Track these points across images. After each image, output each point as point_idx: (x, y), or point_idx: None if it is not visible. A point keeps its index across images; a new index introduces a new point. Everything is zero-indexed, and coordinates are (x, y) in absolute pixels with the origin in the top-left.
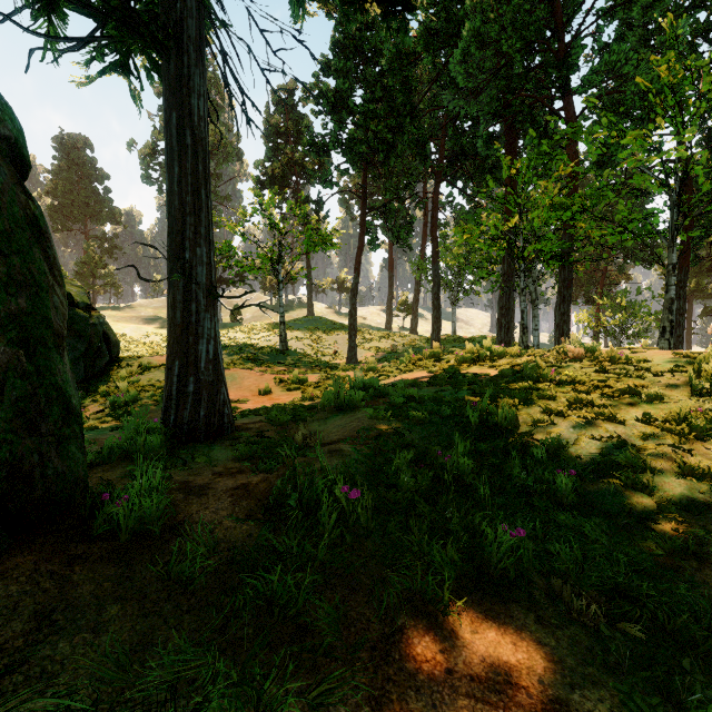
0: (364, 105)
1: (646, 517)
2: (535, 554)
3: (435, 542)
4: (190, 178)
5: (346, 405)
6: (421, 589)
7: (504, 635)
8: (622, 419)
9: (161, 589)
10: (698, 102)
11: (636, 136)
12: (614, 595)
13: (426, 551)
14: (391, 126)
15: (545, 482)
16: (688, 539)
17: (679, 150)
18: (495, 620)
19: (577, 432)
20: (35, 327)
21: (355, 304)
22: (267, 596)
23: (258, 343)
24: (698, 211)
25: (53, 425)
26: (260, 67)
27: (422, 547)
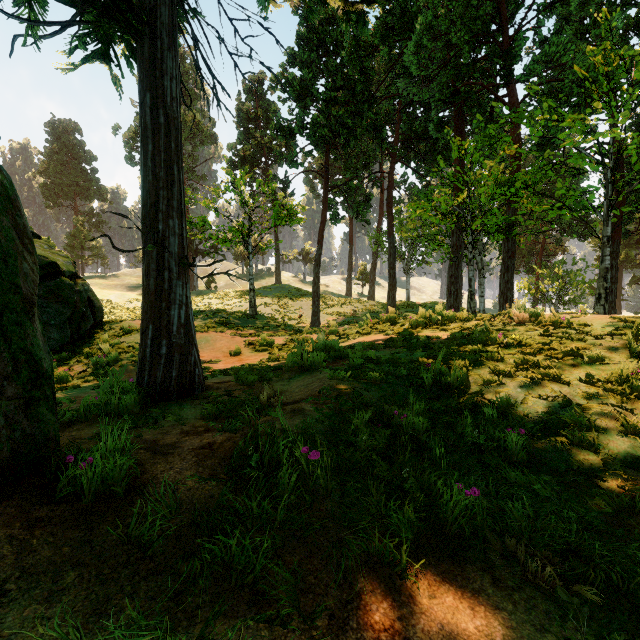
0: (326, 92)
1: (593, 475)
2: (489, 512)
3: (392, 502)
4: (163, 155)
5: (309, 366)
6: (378, 551)
7: (462, 599)
8: (566, 380)
9: (121, 553)
10: (630, 89)
11: (575, 119)
12: (567, 554)
13: (384, 511)
14: (350, 111)
15: (496, 440)
16: (634, 496)
17: (614, 132)
18: (452, 582)
19: (525, 392)
20: (1, 293)
21: (318, 273)
22: (225, 562)
23: (231, 308)
24: (630, 188)
25: (22, 388)
26: (229, 52)
27: (379, 507)
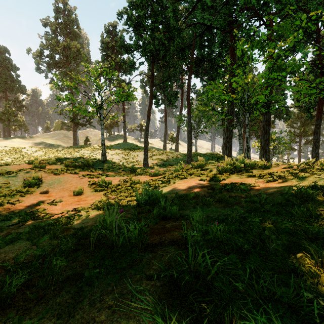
0: (152, 24)
1: None
2: None
3: None
4: None
5: (121, 247)
6: None
7: None
8: None
9: None
10: None
11: None
12: None
13: None
14: (167, 37)
15: None
16: None
17: None
18: None
19: None
20: None
21: (147, 135)
22: None
23: (96, 156)
24: None
25: None
26: None
27: None
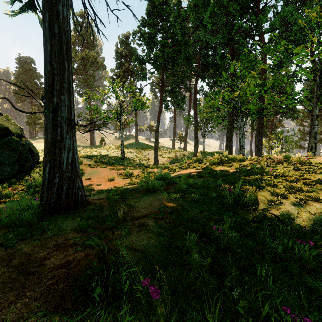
0: (162, 40)
1: None
2: None
3: None
4: (57, 53)
5: (152, 189)
6: None
7: None
8: None
9: None
10: None
11: (302, 48)
12: None
13: None
14: (175, 50)
15: (289, 248)
16: None
17: None
18: None
19: (298, 208)
20: None
21: (158, 136)
22: None
23: (112, 154)
24: None
25: None
26: None
27: None
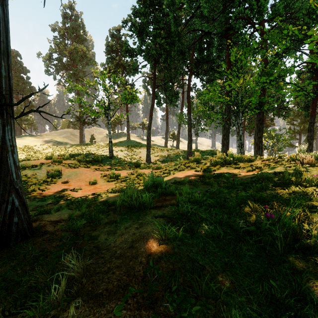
0: (154, 30)
1: None
2: None
3: None
4: None
5: (138, 206)
6: None
7: None
8: None
9: None
10: None
11: (317, 28)
12: None
13: None
14: (168, 42)
15: None
16: None
17: None
18: None
19: None
20: None
21: (150, 133)
22: None
23: (101, 153)
24: None
25: None
26: None
27: None
